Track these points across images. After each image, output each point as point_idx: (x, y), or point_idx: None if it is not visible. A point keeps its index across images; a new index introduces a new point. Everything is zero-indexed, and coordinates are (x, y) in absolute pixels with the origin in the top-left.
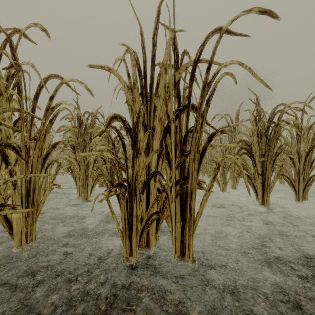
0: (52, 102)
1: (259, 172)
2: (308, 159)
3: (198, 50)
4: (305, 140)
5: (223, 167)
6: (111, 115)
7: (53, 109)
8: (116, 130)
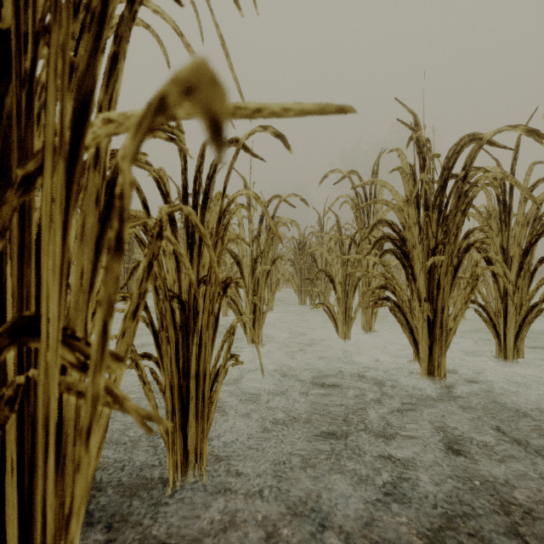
0: None
1: (421, 293)
2: (525, 264)
3: None
4: (521, 221)
5: (343, 285)
6: None
7: None
8: None
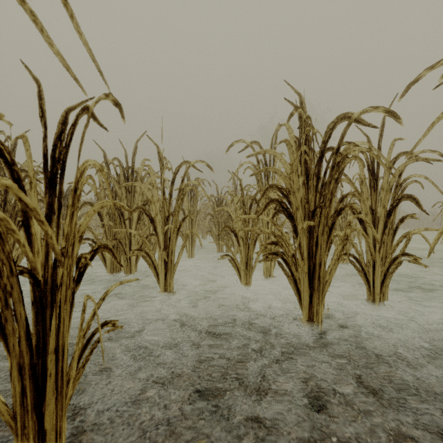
0: None
1: (303, 250)
2: (389, 223)
3: None
4: (385, 187)
5: (244, 239)
6: None
7: None
8: None
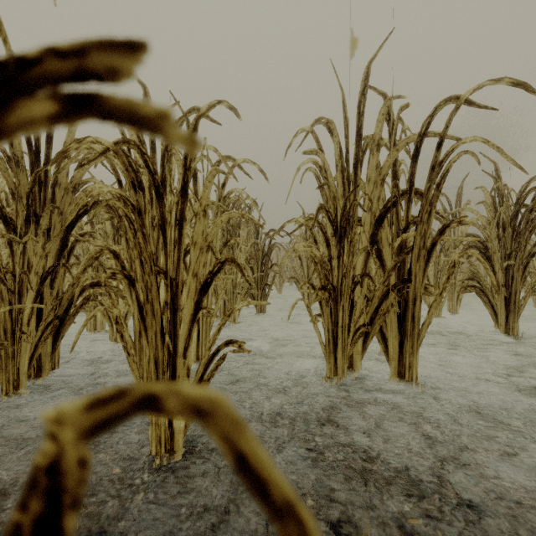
0: (224, 190)
1: (500, 283)
2: None
3: (424, 123)
4: None
5: (436, 278)
6: (318, 206)
7: (225, 199)
8: (319, 223)
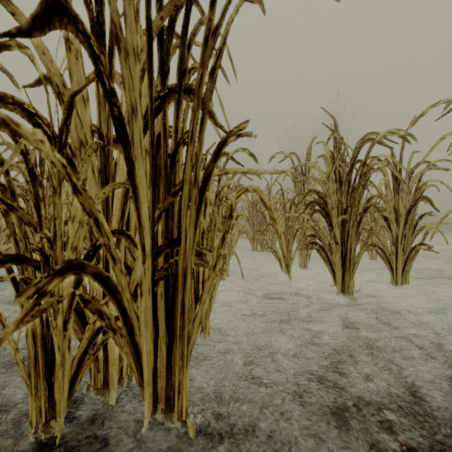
0: None
1: (337, 239)
2: (410, 220)
3: None
4: (406, 190)
5: (285, 234)
6: None
7: None
8: (13, 134)
